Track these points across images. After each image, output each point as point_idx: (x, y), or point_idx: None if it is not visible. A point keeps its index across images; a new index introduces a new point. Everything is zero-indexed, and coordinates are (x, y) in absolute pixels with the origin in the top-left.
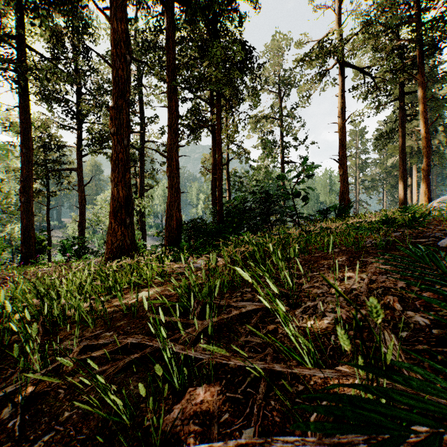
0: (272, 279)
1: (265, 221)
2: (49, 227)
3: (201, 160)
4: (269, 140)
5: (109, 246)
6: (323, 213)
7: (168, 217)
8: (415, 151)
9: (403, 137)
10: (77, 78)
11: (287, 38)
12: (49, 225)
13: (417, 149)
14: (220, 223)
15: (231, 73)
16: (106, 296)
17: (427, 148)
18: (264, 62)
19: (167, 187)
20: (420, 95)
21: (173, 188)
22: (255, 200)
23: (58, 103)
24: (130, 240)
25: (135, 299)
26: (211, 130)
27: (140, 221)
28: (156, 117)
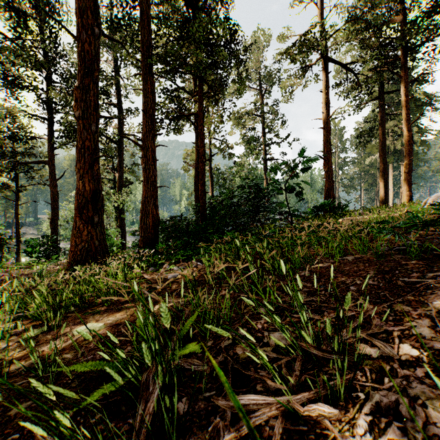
0: (277, 310)
1: (255, 220)
2: (19, 224)
3: (184, 156)
4: (253, 136)
5: (72, 248)
6: (317, 210)
7: (143, 214)
8: (392, 151)
9: (384, 135)
10: (48, 63)
11: (271, 34)
12: (19, 222)
13: (393, 149)
14: (203, 221)
15: (215, 54)
16: (38, 328)
17: (409, 146)
18: (251, 44)
19: (142, 180)
20: (402, 93)
21: (149, 182)
22: (243, 195)
23: (26, 89)
24: (98, 241)
25: (70, 341)
26: (194, 124)
27: (119, 217)
28: (136, 109)
